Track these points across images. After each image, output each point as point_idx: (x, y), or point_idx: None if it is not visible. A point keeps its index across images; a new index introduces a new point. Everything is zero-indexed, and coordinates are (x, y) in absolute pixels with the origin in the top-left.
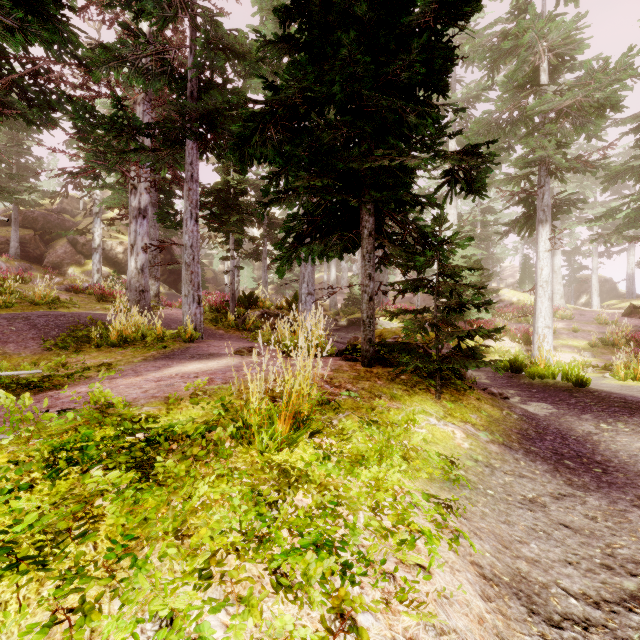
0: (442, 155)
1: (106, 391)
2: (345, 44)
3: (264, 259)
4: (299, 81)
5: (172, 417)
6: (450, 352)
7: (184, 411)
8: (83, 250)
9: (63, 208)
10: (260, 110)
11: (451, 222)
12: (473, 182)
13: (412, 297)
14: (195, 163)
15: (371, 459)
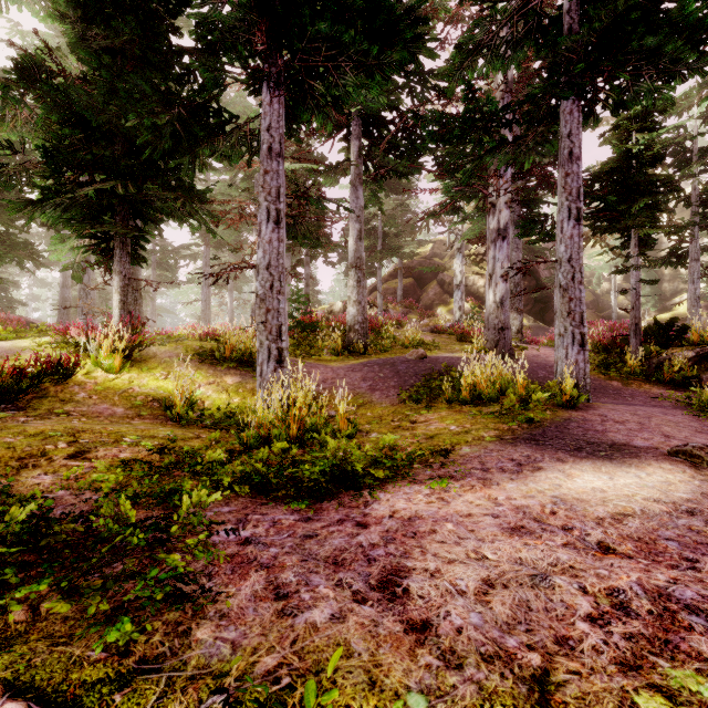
0: None
1: None
2: None
3: (692, 261)
4: None
5: None
6: None
7: None
8: (448, 289)
9: (434, 253)
10: None
11: None
12: None
13: None
14: (575, 132)
15: None
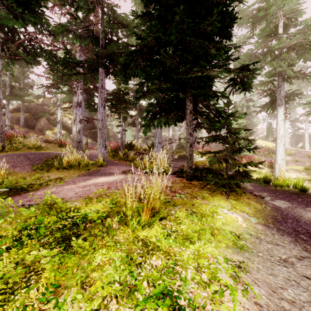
0: (228, 70)
1: (52, 196)
2: (178, 13)
3: (137, 126)
4: (154, 33)
5: (88, 208)
6: (233, 174)
7: (94, 205)
8: (53, 123)
9: (44, 103)
10: (134, 50)
11: (230, 106)
12: (245, 84)
13: (210, 144)
14: (103, 79)
15: (194, 238)
